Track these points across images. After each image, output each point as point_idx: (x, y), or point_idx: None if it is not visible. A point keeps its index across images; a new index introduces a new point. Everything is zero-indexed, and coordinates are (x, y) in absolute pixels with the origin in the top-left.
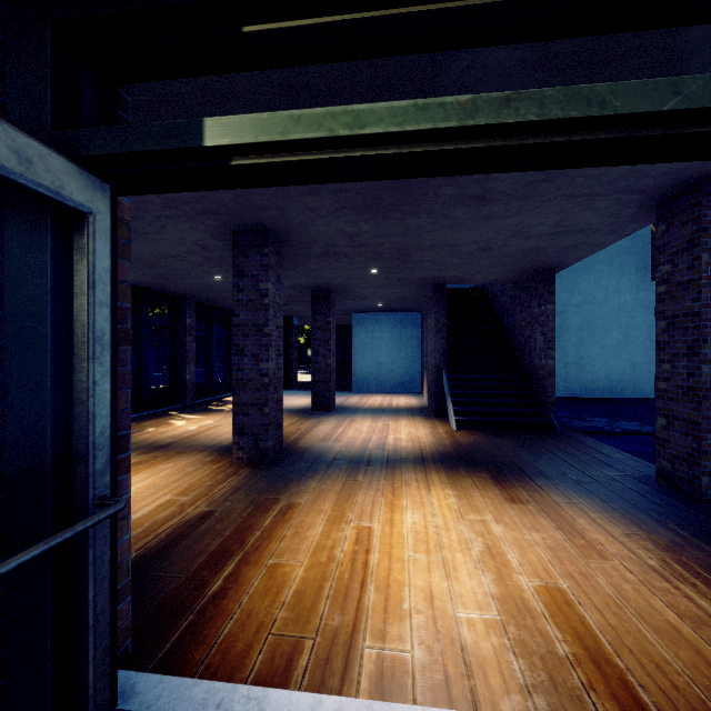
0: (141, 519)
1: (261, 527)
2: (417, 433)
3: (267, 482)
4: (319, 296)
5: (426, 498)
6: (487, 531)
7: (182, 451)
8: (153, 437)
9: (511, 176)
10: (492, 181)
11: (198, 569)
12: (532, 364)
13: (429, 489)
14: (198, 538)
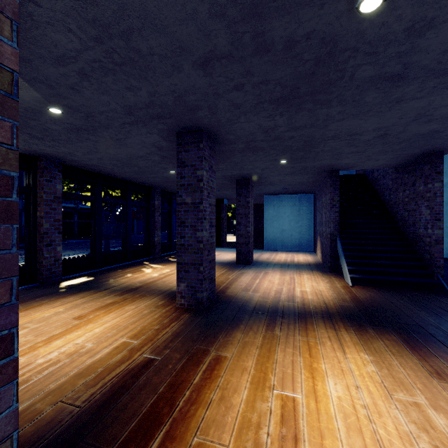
0: (97, 362)
1: (191, 384)
2: (318, 287)
3: (200, 330)
4: (241, 183)
5: (343, 362)
6: (428, 423)
7: (144, 294)
8: (129, 281)
9: (442, 42)
10: (417, 53)
11: (126, 440)
12: (417, 233)
13: (344, 350)
14: (135, 393)
